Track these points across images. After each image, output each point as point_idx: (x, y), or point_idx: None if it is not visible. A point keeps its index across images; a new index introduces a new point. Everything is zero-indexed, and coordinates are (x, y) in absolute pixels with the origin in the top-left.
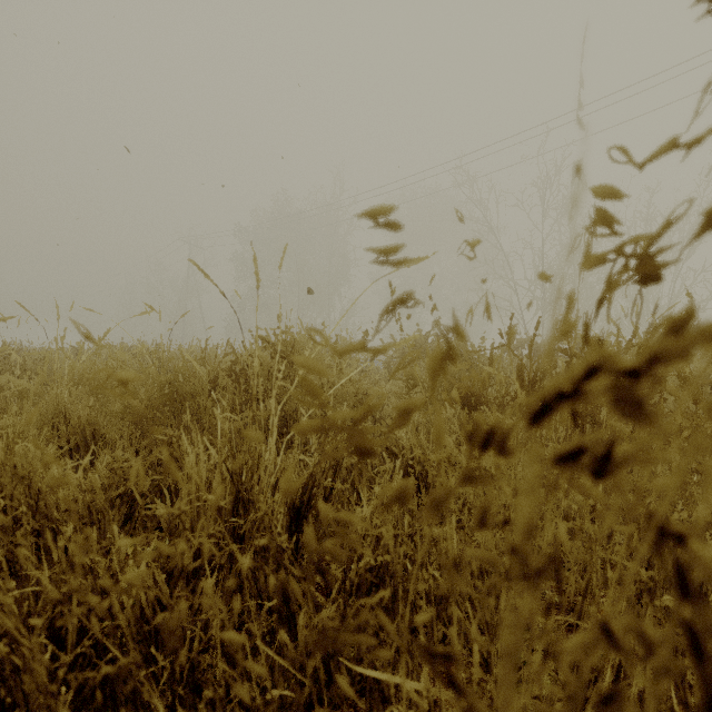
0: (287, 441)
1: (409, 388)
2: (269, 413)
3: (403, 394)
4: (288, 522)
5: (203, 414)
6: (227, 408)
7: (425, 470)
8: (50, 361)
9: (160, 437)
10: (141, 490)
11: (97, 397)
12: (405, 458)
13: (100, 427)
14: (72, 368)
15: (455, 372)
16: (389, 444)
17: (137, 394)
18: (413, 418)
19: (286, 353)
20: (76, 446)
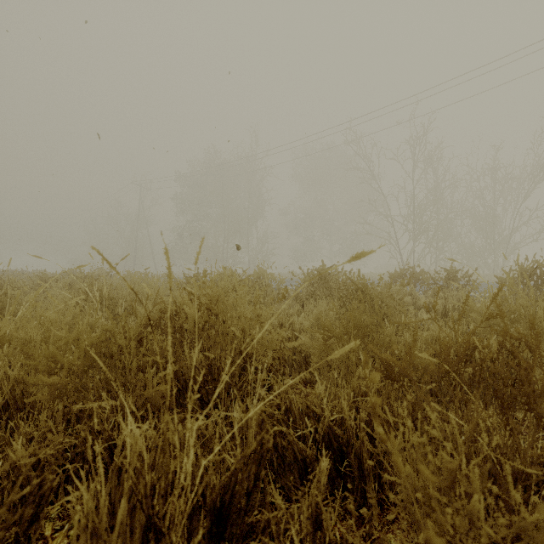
0: (212, 387)
1: (326, 340)
2: (187, 414)
3: (319, 345)
4: (209, 526)
5: (128, 375)
6: (138, 415)
7: (346, 434)
8: (10, 294)
9: (82, 406)
10: (51, 484)
11: (27, 355)
12: (326, 420)
13: (29, 385)
14: (4, 326)
15: (367, 323)
16: (310, 403)
17: (61, 359)
18: (325, 356)
19: (211, 304)
20: (6, 403)
